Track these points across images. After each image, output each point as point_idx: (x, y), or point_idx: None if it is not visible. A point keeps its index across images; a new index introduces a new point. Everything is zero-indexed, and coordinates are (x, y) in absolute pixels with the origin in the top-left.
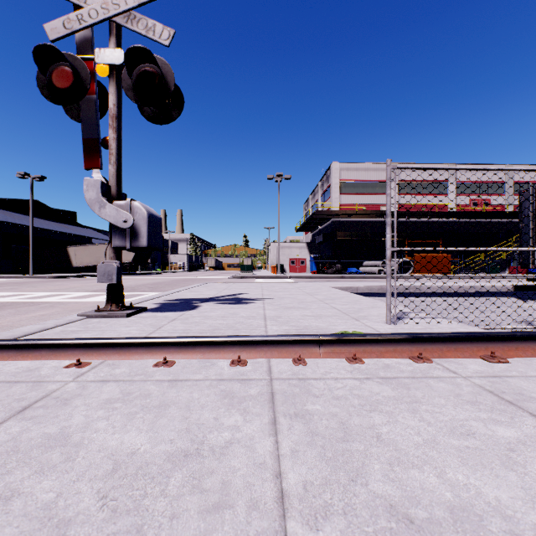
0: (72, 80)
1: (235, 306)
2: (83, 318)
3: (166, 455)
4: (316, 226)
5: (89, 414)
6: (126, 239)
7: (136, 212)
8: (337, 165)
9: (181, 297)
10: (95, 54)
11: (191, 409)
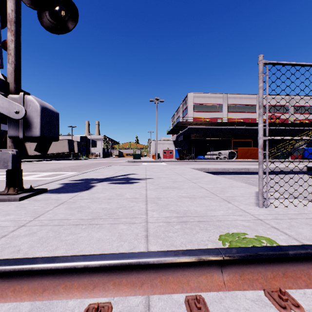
0: None
1: (123, 185)
2: None
3: None
4: (178, 131)
5: None
6: (19, 129)
7: (30, 105)
8: (192, 94)
9: (85, 177)
10: None
11: None
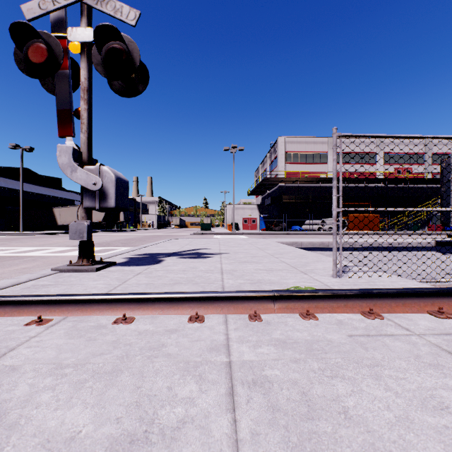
0: (46, 56)
1: (195, 260)
2: (56, 272)
3: (109, 441)
4: (265, 190)
5: (35, 383)
6: (96, 200)
7: (105, 175)
8: (283, 139)
9: (148, 252)
10: (68, 33)
11: (144, 375)
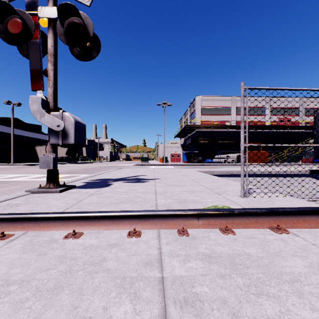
0: (21, 28)
1: (136, 184)
2: (28, 193)
3: None
4: (186, 134)
5: None
6: (59, 138)
7: (66, 119)
8: (199, 97)
9: (101, 178)
10: (38, 11)
11: (83, 293)
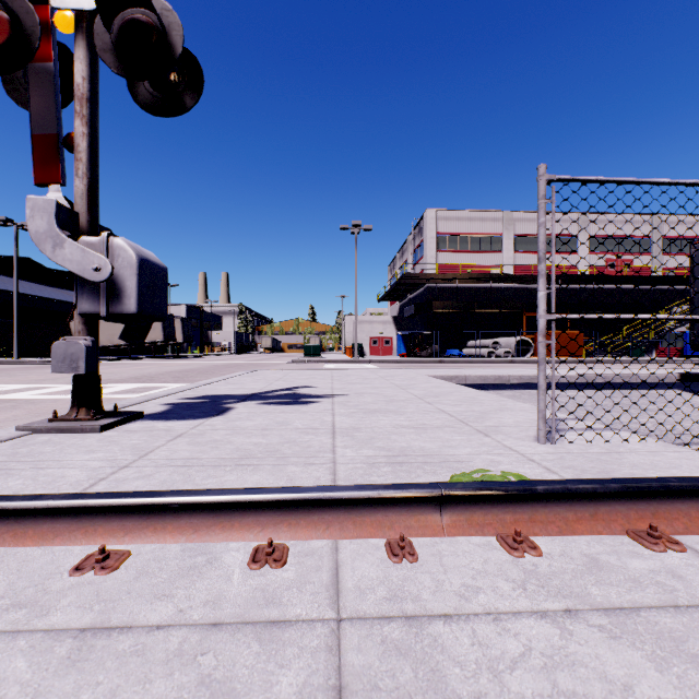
0: (8, 33)
1: (288, 408)
2: (23, 434)
3: None
4: (405, 294)
5: None
6: (101, 299)
7: (118, 255)
8: (434, 213)
9: (209, 393)
10: None
11: None
